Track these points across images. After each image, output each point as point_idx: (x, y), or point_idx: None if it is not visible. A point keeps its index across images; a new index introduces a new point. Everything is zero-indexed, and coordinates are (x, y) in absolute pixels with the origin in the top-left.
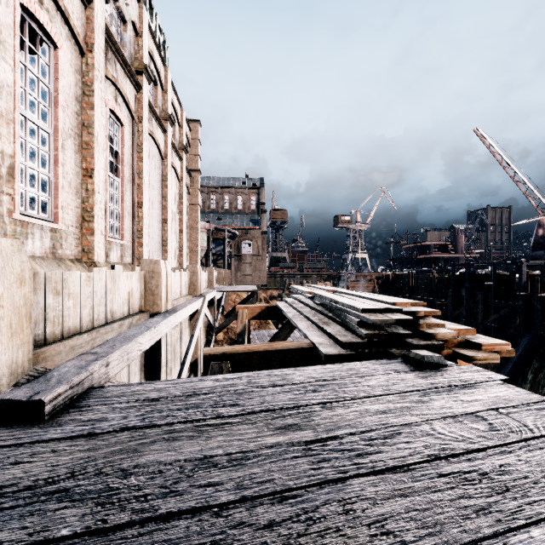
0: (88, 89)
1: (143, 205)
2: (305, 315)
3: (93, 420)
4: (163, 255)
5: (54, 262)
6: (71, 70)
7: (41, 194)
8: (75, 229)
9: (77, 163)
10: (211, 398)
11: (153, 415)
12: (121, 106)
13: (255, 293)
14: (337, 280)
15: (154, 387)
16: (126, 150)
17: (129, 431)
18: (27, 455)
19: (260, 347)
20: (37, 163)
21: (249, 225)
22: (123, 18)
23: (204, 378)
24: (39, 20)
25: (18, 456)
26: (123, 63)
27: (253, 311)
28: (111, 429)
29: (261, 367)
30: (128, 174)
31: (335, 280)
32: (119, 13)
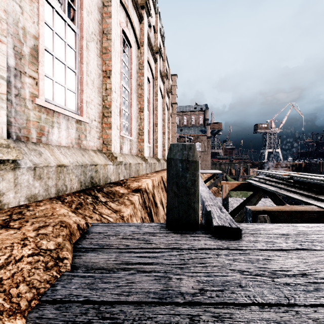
0: (141, 66)
1: (157, 125)
2: (288, 189)
3: (269, 241)
4: (163, 152)
5: (131, 157)
6: (135, 57)
7: (126, 122)
8: (136, 139)
9: (136, 105)
10: (323, 238)
11: (302, 243)
12: (149, 73)
13: (216, 174)
14: (260, 167)
15: (269, 226)
16: (151, 96)
17: (303, 250)
18: (266, 256)
19: (284, 208)
20: (125, 107)
21: (199, 133)
22: (149, 25)
23: (293, 224)
24: (127, 35)
25: (263, 256)
26: (150, 49)
27: (232, 185)
28: (290, 248)
29: (287, 221)
30: (151, 108)
31: (258, 167)
32: (148, 22)
